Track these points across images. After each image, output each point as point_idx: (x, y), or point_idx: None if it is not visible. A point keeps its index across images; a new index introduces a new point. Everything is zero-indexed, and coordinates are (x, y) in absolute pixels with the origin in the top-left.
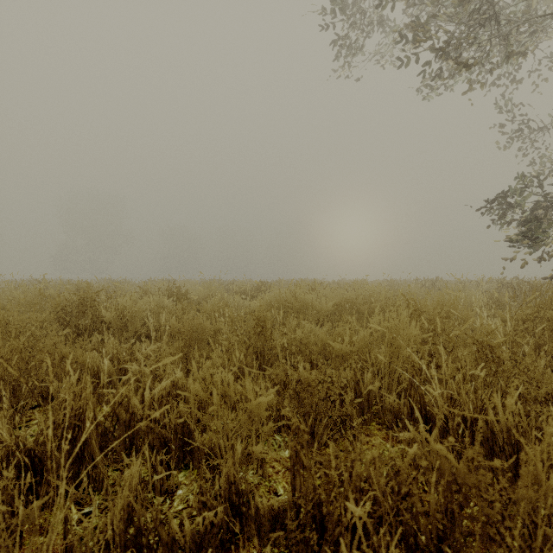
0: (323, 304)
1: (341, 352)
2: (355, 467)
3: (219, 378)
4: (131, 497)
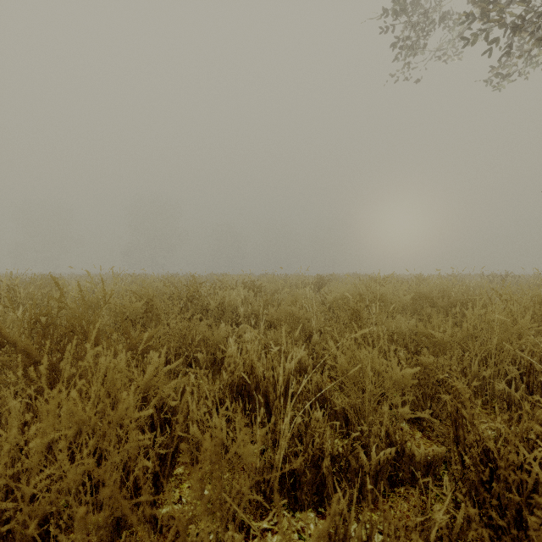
0: (401, 297)
1: (443, 340)
2: (521, 423)
3: (362, 353)
4: (330, 432)
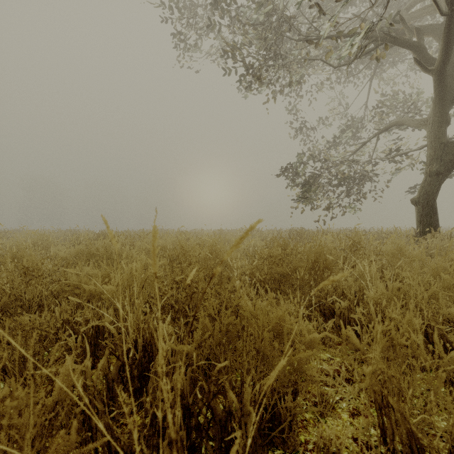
0: (127, 251)
1: (95, 294)
2: None
3: None
4: None
